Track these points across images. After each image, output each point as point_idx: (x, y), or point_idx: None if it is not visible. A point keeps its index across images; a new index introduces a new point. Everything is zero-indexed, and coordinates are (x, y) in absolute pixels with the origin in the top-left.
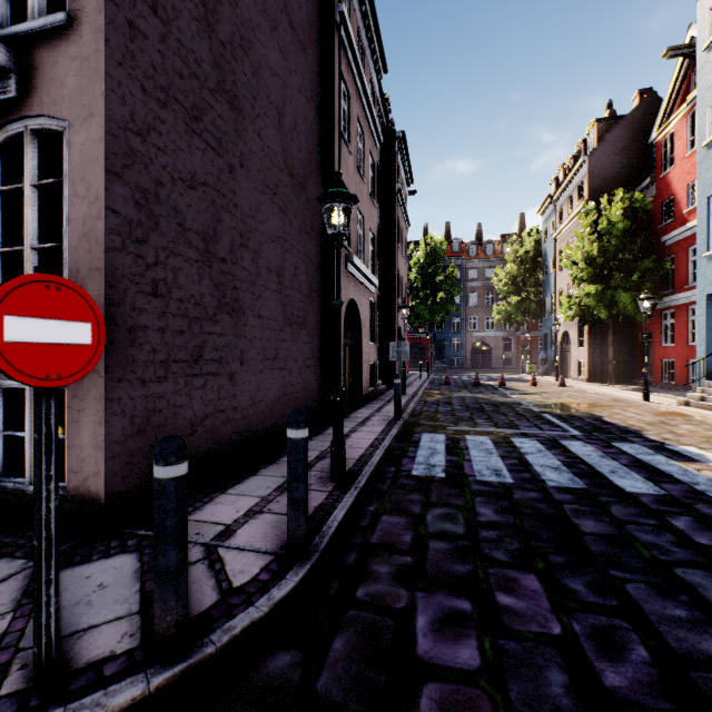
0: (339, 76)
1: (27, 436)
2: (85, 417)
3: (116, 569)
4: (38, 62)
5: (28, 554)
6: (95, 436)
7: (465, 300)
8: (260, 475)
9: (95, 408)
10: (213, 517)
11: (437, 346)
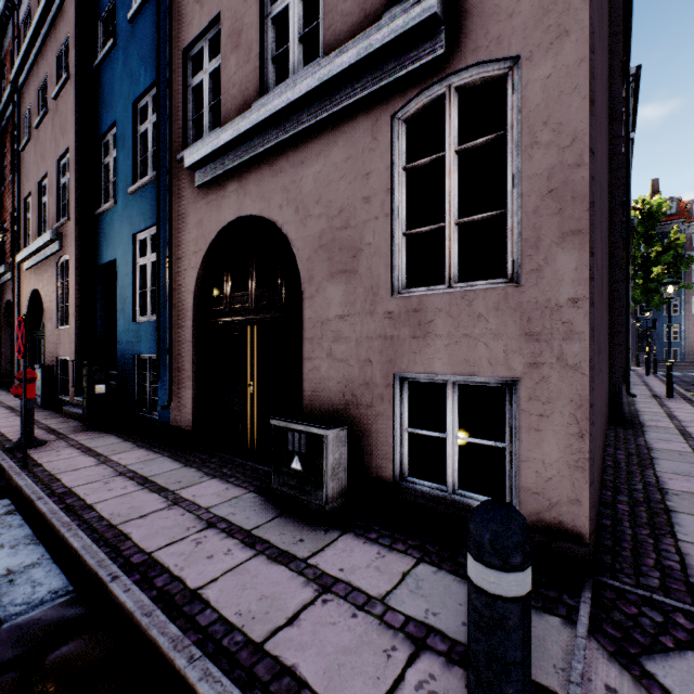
0: None
1: (448, 438)
2: (550, 425)
3: None
4: (470, 3)
5: (544, 605)
6: (569, 451)
7: (687, 275)
8: (684, 513)
9: (569, 415)
10: None
11: (640, 335)
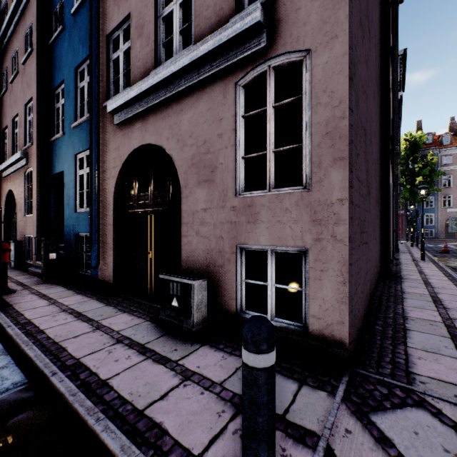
0: (393, 4)
1: (269, 285)
2: (327, 276)
3: (431, 428)
4: (281, 15)
5: (318, 385)
6: (338, 292)
7: (438, 182)
8: (414, 331)
9: (338, 270)
10: (442, 376)
11: (410, 220)
